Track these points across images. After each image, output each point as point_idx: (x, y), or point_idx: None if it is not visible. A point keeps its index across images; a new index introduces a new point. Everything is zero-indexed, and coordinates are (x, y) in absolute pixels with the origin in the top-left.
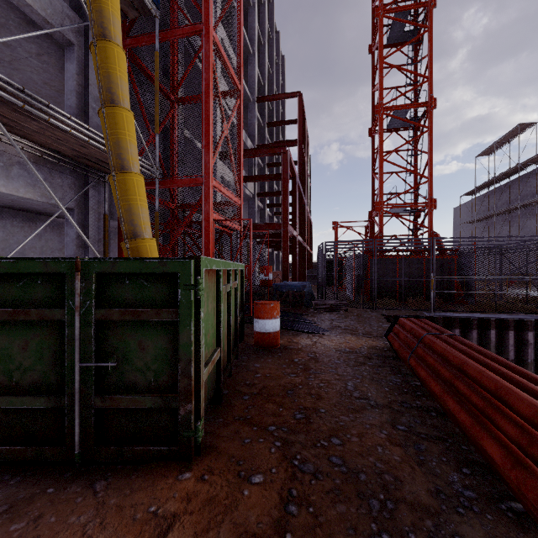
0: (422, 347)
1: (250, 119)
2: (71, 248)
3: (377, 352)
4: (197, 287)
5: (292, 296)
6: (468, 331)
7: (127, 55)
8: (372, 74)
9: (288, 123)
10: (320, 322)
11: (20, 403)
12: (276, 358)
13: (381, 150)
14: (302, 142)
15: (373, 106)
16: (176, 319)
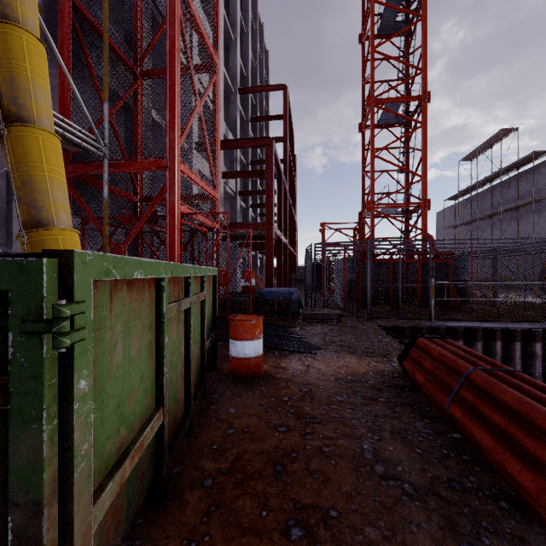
0: (470, 390)
1: (232, 112)
2: None
3: (386, 380)
4: (56, 325)
5: (278, 304)
6: (472, 343)
7: (71, 5)
8: (362, 65)
9: (273, 118)
10: (311, 336)
11: None
12: (258, 396)
13: (372, 145)
14: (287, 138)
15: (363, 100)
16: (5, 406)
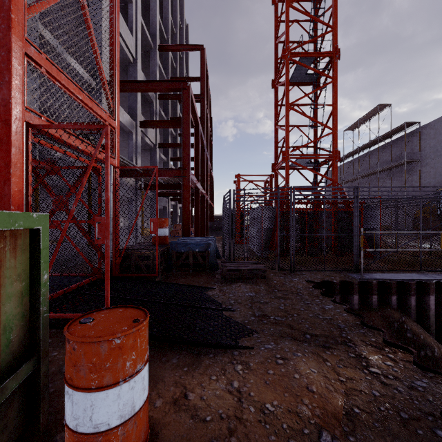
0: None
1: (152, 67)
2: None
3: (400, 440)
4: None
5: (193, 257)
6: (405, 298)
7: None
8: (276, 25)
9: (191, 79)
10: (235, 306)
11: None
12: None
13: (287, 96)
14: (205, 95)
15: (276, 57)
16: None
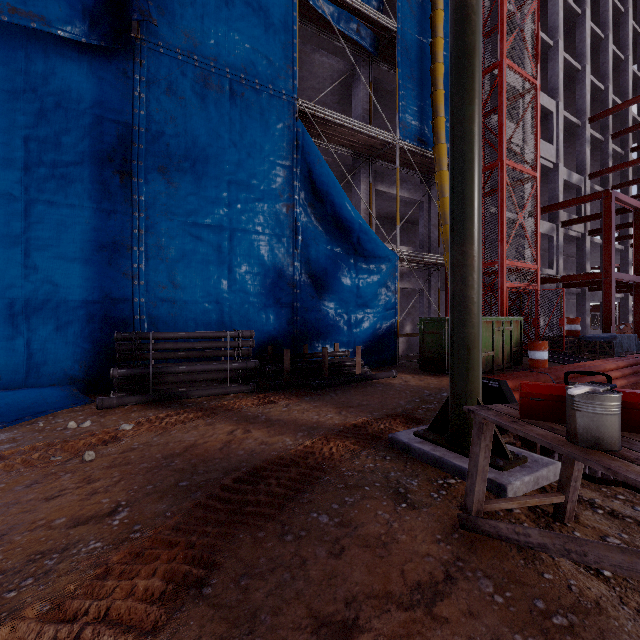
0: None
1: (579, 147)
2: (422, 309)
3: None
4: None
5: (600, 346)
6: None
7: None
8: None
9: None
10: None
11: (431, 355)
12: None
13: None
14: None
15: None
16: None
